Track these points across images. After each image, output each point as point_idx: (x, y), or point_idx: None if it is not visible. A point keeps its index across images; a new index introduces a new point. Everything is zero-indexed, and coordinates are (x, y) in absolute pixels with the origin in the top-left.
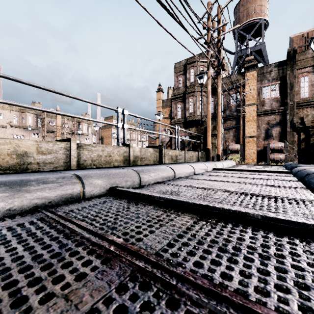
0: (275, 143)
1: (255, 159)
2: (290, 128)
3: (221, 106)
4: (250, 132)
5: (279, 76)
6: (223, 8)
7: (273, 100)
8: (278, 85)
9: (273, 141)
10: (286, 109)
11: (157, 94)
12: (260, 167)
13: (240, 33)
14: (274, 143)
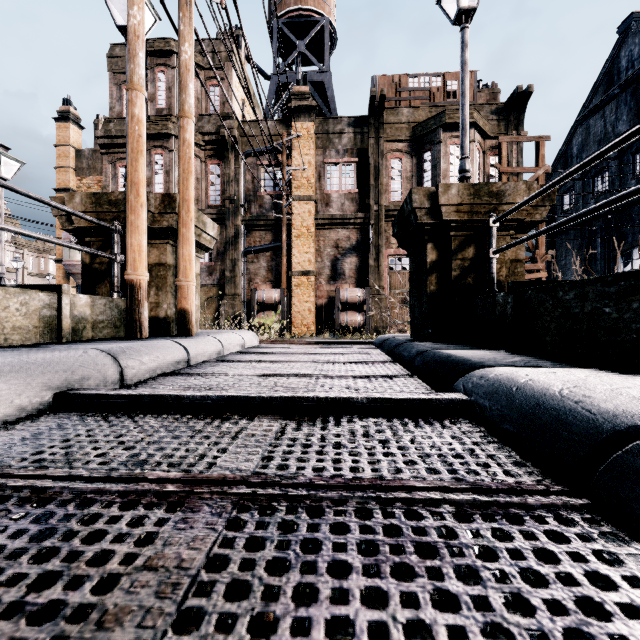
0: (351, 290)
1: (313, 324)
2: (375, 260)
3: (239, 191)
4: (304, 261)
5: (356, 148)
6: None
7: (346, 197)
8: (355, 167)
9: (345, 286)
10: (368, 219)
11: (59, 129)
12: (321, 351)
13: (283, 33)
14: (347, 290)
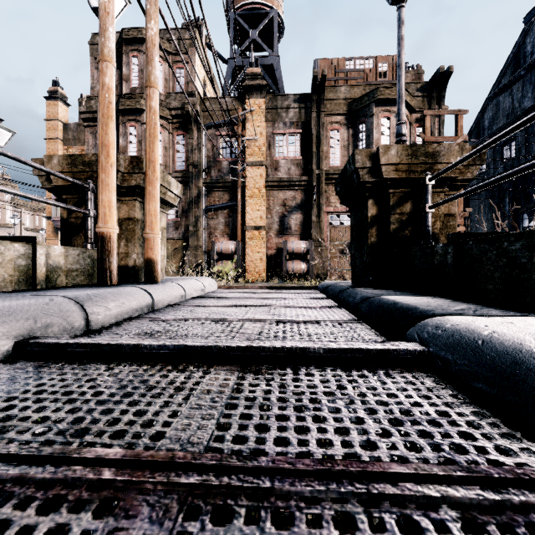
0: (296, 242)
1: (264, 271)
2: (317, 217)
3: (201, 158)
4: (256, 218)
5: (301, 120)
6: None
7: (292, 163)
8: (300, 137)
9: (291, 238)
10: (311, 181)
11: (49, 106)
12: (272, 295)
13: (238, 24)
14: (293, 242)
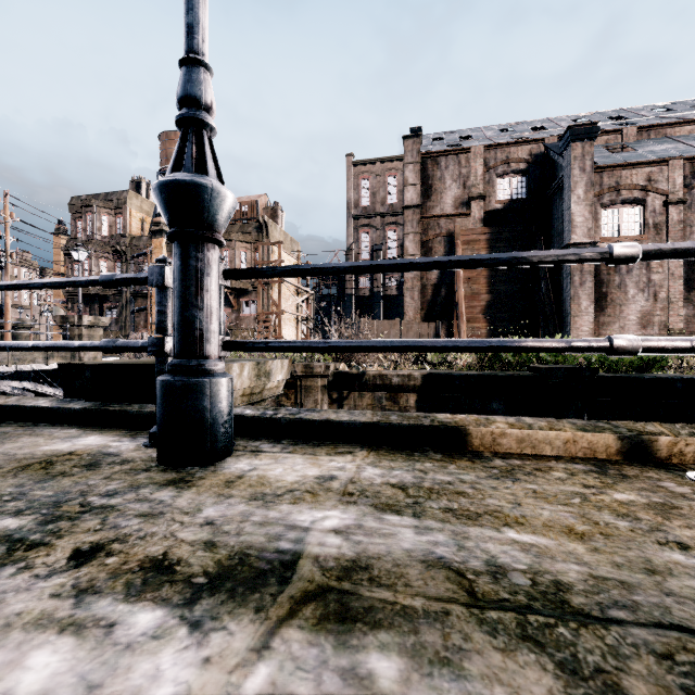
0: None
1: None
2: None
3: None
4: None
5: None
6: (6, 196)
7: None
8: None
9: None
10: None
11: (55, 239)
12: None
13: None
14: None
